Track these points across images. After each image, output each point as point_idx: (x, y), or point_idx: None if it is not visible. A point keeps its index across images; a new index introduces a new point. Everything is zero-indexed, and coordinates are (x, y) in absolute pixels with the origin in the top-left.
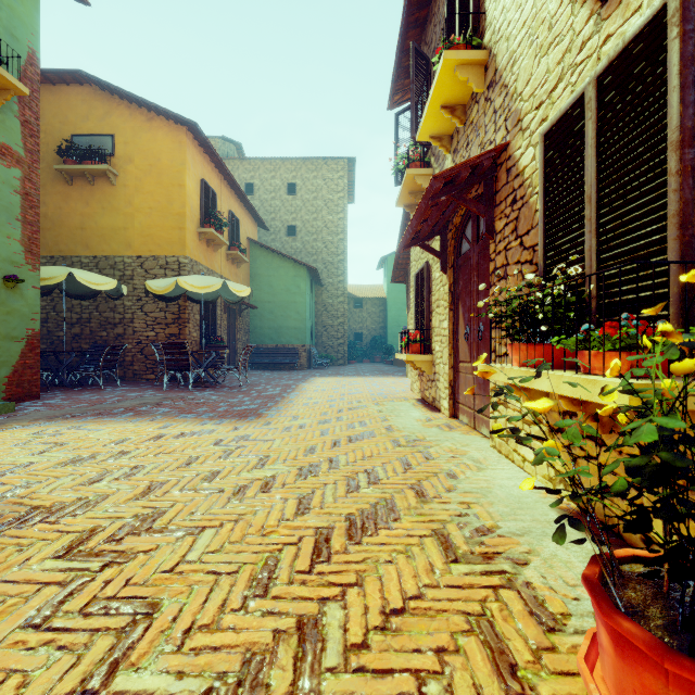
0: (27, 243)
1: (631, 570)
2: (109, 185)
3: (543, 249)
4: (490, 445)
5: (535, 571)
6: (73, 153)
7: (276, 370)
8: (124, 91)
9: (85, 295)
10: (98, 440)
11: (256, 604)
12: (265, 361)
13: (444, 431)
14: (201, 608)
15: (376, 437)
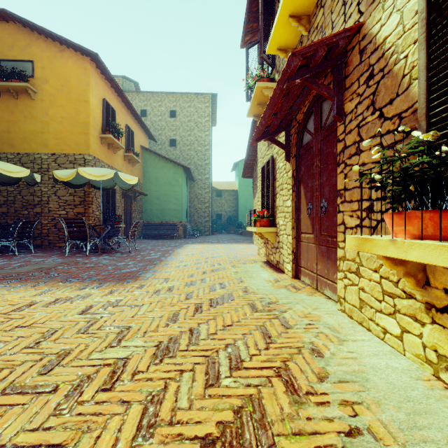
0: None
1: None
2: (29, 99)
3: (426, 106)
4: (338, 309)
5: None
6: None
7: (161, 239)
8: (40, 27)
9: (8, 182)
10: None
11: None
12: (153, 232)
13: (292, 292)
14: None
15: (234, 300)
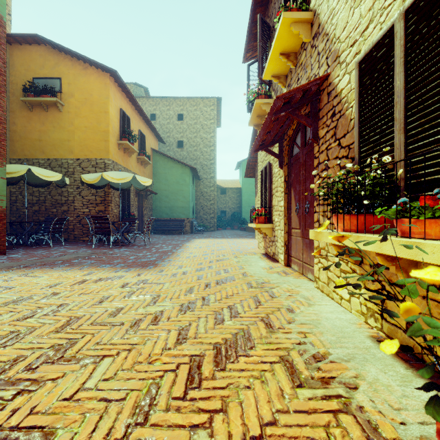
0: None
1: None
2: (58, 111)
3: (358, 145)
4: (315, 286)
5: (365, 395)
6: (33, 90)
7: (170, 234)
8: (67, 49)
9: (41, 185)
10: (38, 284)
11: (137, 432)
12: (163, 228)
13: (282, 276)
14: (89, 438)
15: (235, 280)
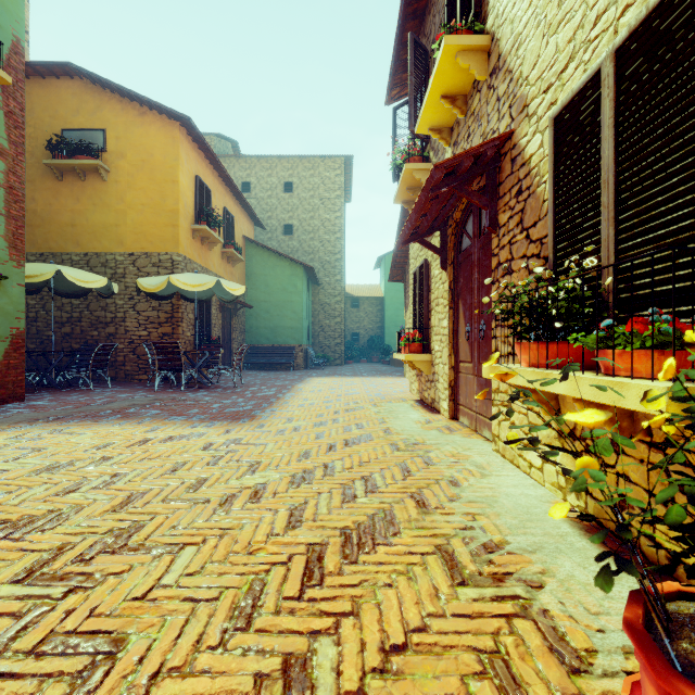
0: (11, 239)
1: (678, 611)
2: (100, 181)
3: (553, 241)
4: (493, 449)
5: (552, 596)
6: (63, 148)
7: (272, 370)
8: (115, 85)
9: (75, 294)
10: (79, 445)
11: (237, 639)
12: (261, 361)
13: (444, 434)
14: (173, 645)
15: (373, 440)
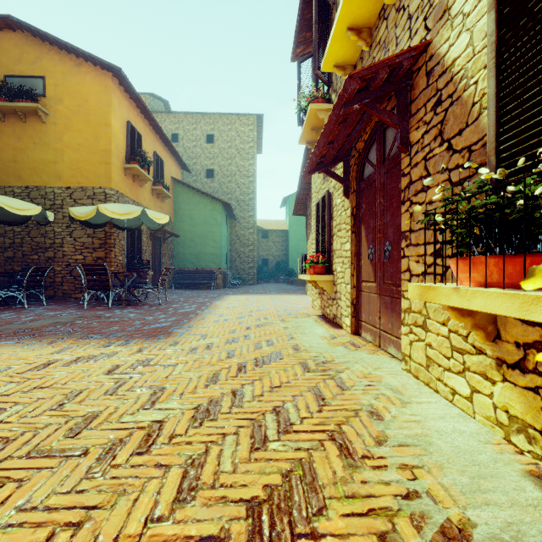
0: None
1: None
2: (40, 122)
3: (495, 140)
4: (403, 368)
5: None
6: (4, 92)
7: (196, 289)
8: (53, 37)
9: (15, 222)
10: None
11: None
12: (186, 281)
13: (351, 351)
14: None
15: (283, 358)
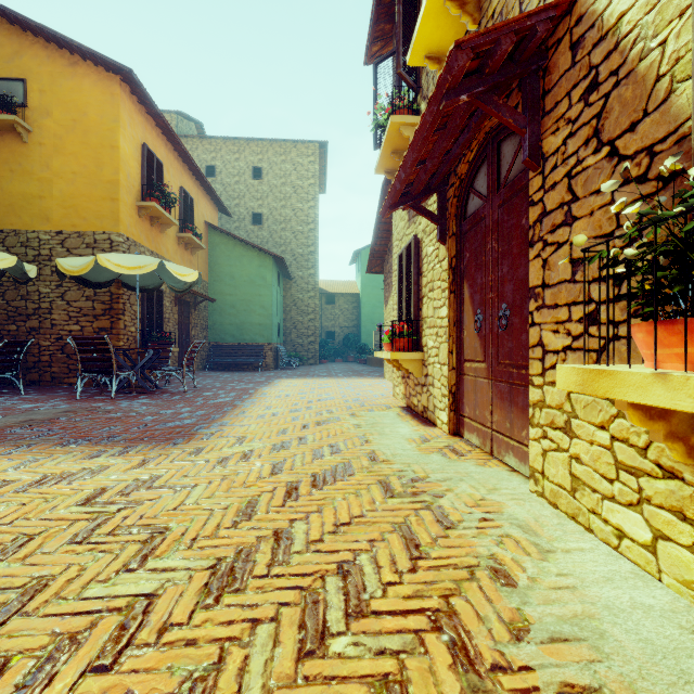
0: None
1: None
2: (19, 142)
3: None
4: (531, 490)
5: None
6: None
7: (238, 371)
8: (36, 24)
9: None
10: None
11: None
12: (225, 360)
13: (451, 460)
14: None
15: (354, 474)
